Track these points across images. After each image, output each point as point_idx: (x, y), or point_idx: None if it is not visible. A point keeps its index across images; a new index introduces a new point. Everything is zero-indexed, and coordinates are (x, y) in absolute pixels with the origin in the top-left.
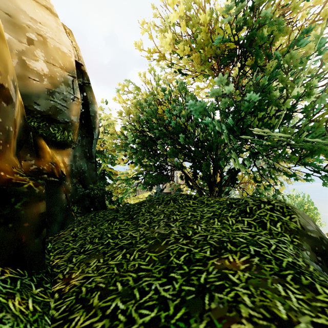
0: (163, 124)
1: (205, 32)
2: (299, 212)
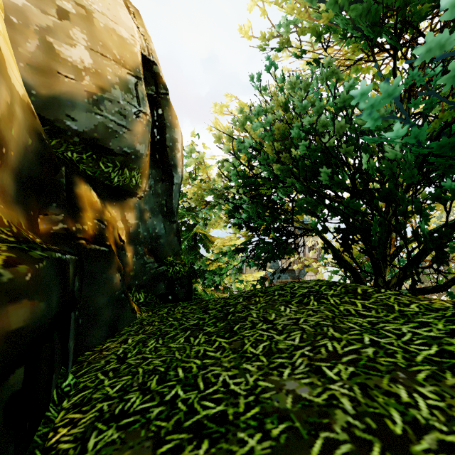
0: (288, 153)
1: None
2: None
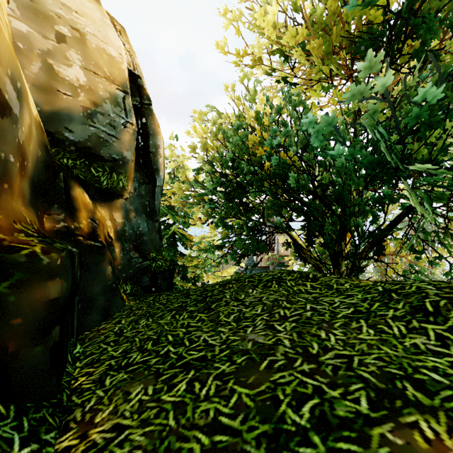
0: (258, 161)
1: None
2: None
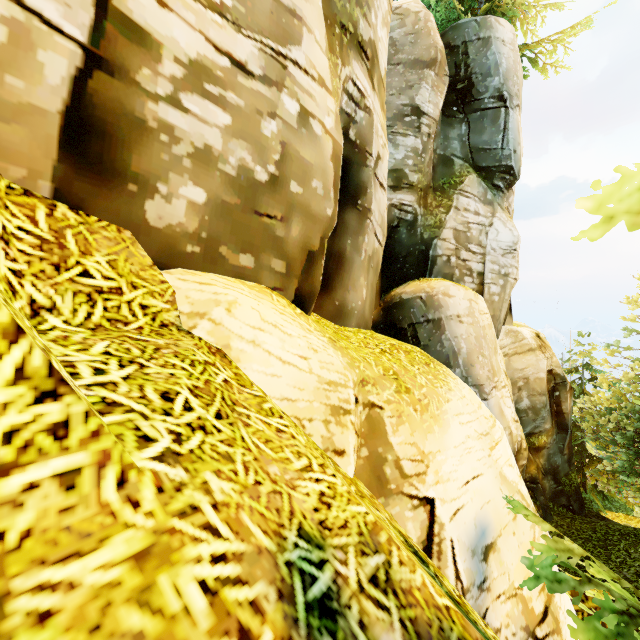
0: None
1: None
2: None
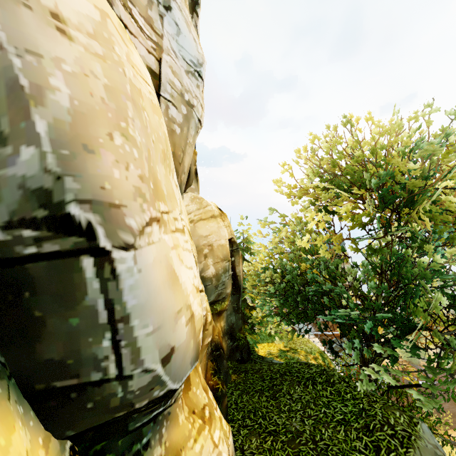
0: (306, 278)
1: (346, 217)
2: (420, 447)
